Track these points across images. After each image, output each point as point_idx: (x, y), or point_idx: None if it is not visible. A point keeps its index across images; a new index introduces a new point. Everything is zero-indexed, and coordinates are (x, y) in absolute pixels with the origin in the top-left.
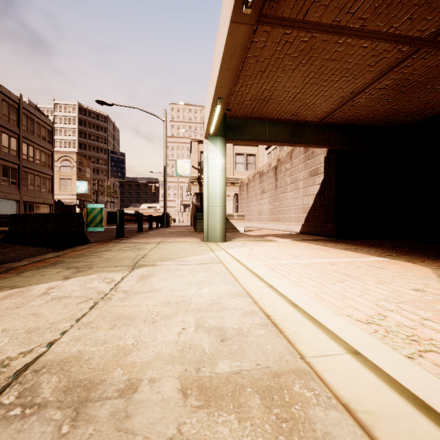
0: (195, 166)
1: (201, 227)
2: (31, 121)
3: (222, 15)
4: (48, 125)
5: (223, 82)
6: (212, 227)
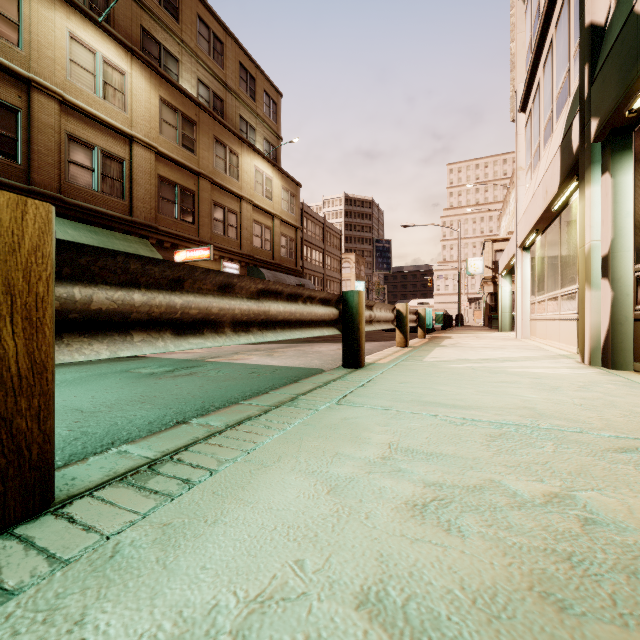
0: (489, 266)
1: (496, 326)
2: (329, 235)
3: (505, 252)
4: (338, 234)
5: (507, 267)
6: (504, 324)
